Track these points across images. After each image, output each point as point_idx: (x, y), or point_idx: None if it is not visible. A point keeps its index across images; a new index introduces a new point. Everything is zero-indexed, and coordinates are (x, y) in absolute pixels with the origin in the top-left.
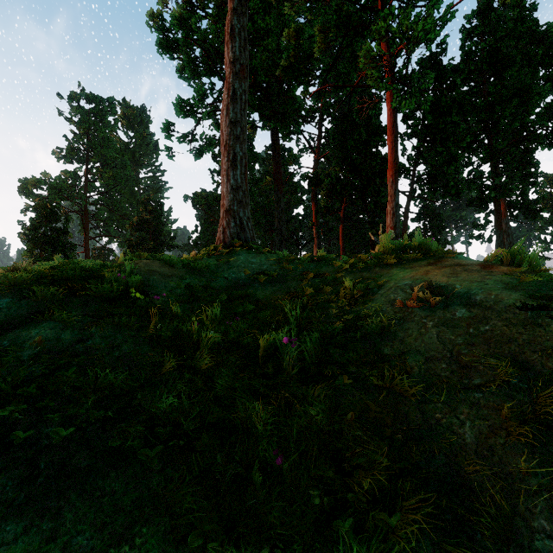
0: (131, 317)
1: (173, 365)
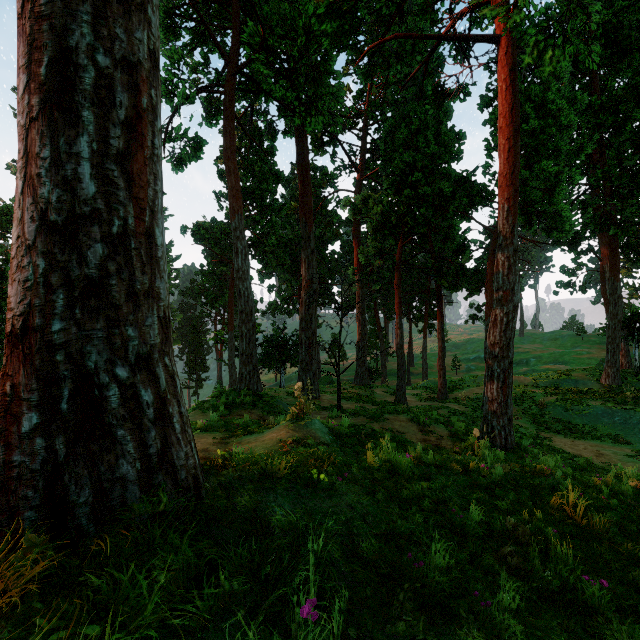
0: None
1: None
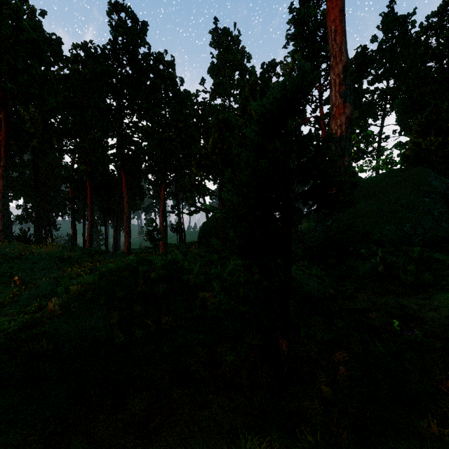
0: None
1: None
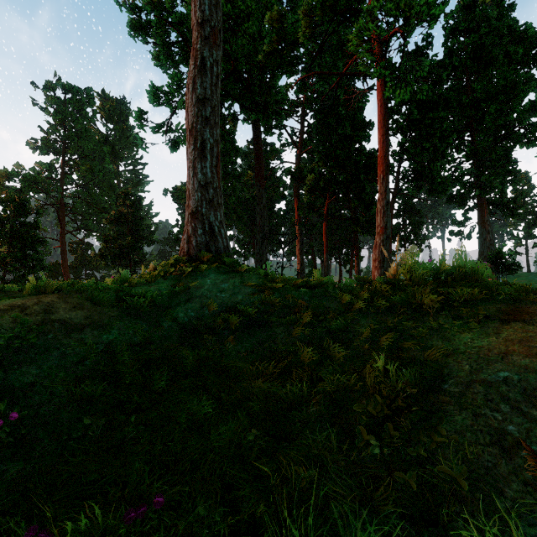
0: None
1: None
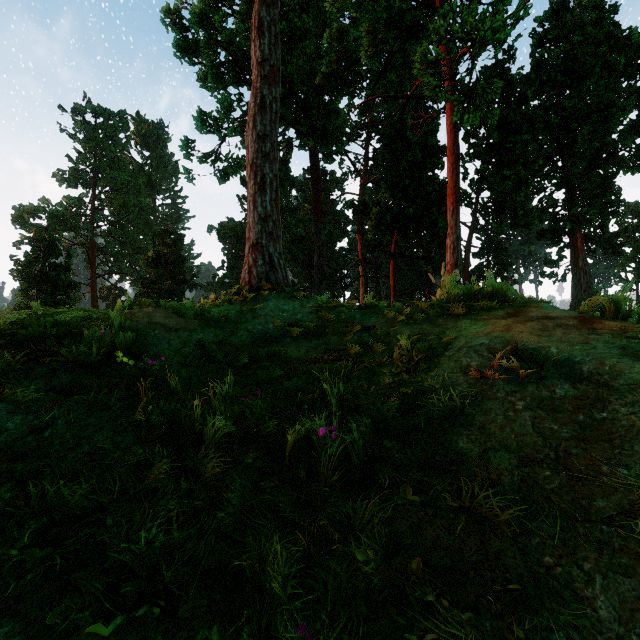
0: (114, 391)
1: (162, 468)
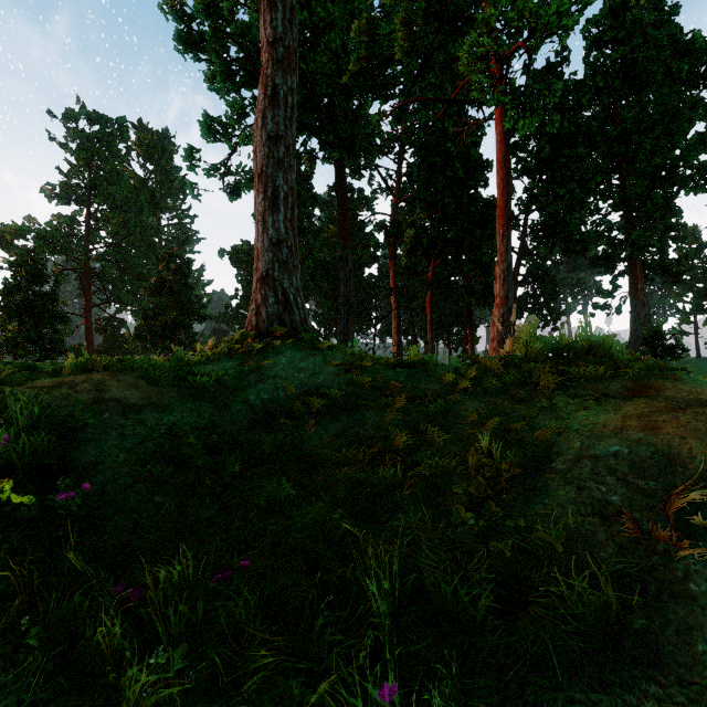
0: None
1: None
